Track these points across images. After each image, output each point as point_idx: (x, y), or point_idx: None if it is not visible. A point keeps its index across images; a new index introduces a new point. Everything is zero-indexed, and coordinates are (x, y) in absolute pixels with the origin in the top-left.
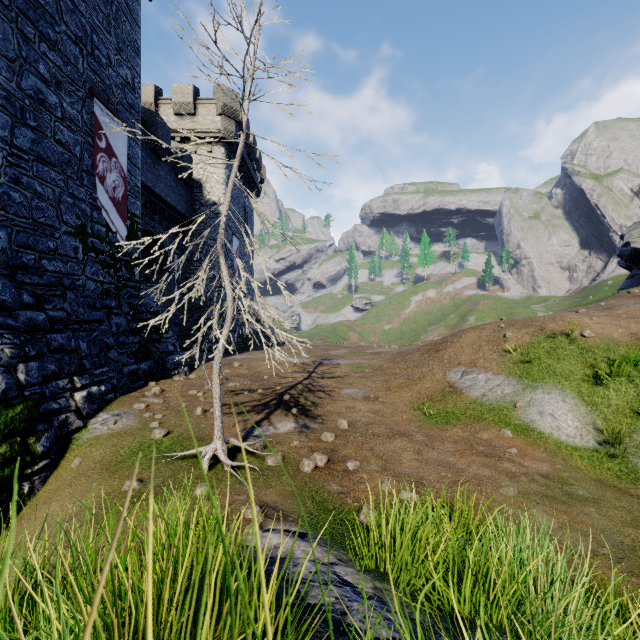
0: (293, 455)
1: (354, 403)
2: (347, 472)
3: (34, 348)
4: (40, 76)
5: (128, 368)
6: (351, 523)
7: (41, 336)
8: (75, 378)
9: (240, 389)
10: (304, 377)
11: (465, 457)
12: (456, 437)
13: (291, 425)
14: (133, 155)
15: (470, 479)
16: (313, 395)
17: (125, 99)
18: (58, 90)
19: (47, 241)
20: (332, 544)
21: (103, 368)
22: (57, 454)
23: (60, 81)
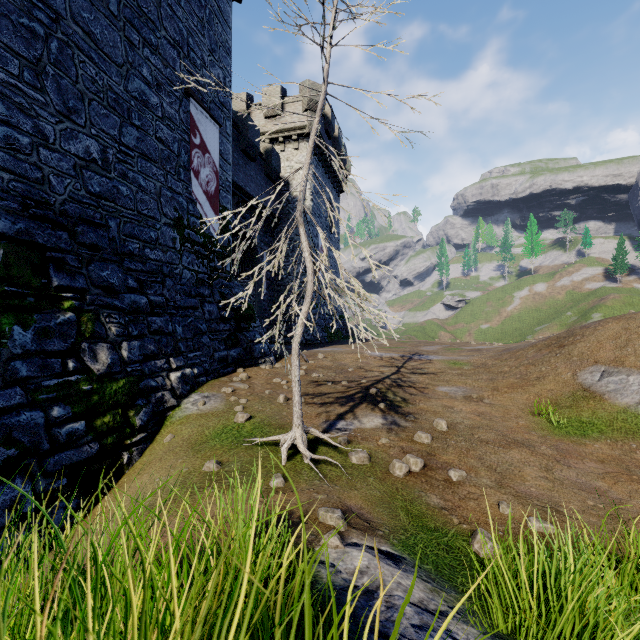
0: (381, 454)
1: (452, 402)
2: (449, 483)
3: (136, 328)
4: (144, 79)
5: (219, 354)
6: (461, 552)
7: (143, 318)
8: (171, 359)
9: (323, 380)
10: (392, 372)
11: (621, 483)
12: (601, 455)
13: (378, 421)
14: (224, 151)
15: (636, 516)
16: (403, 391)
17: (217, 98)
18: (159, 91)
19: (149, 232)
20: (438, 579)
21: (196, 352)
22: (153, 429)
23: (160, 83)
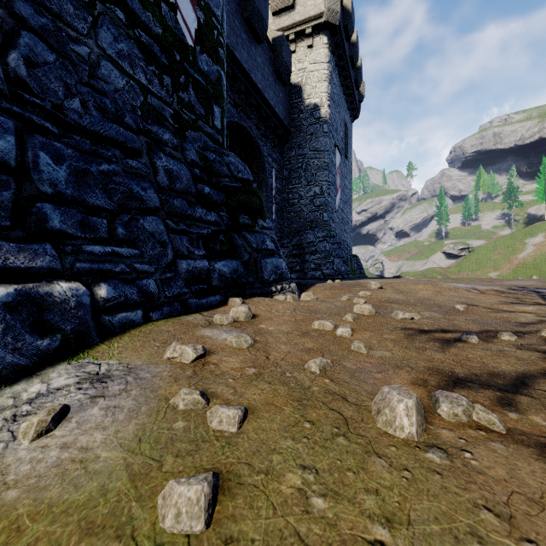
0: None
1: None
2: None
3: None
4: None
5: (188, 263)
6: None
7: None
8: None
9: (435, 328)
10: None
11: None
12: None
13: None
14: None
15: None
16: None
17: None
18: None
19: None
20: None
21: (121, 247)
22: None
23: None
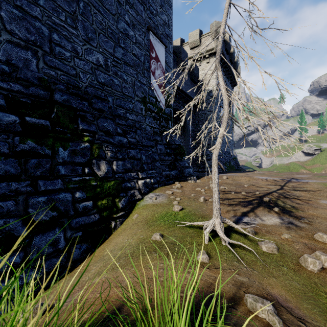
0: (287, 247)
1: None
2: None
3: (121, 155)
4: (126, 22)
5: (165, 173)
6: None
7: (125, 150)
8: (139, 173)
9: (228, 190)
10: (277, 188)
11: None
12: None
13: (276, 220)
14: (168, 61)
15: None
16: (290, 201)
17: (164, 32)
18: (133, 28)
19: (129, 104)
20: None
21: (153, 170)
22: (128, 210)
23: (134, 24)
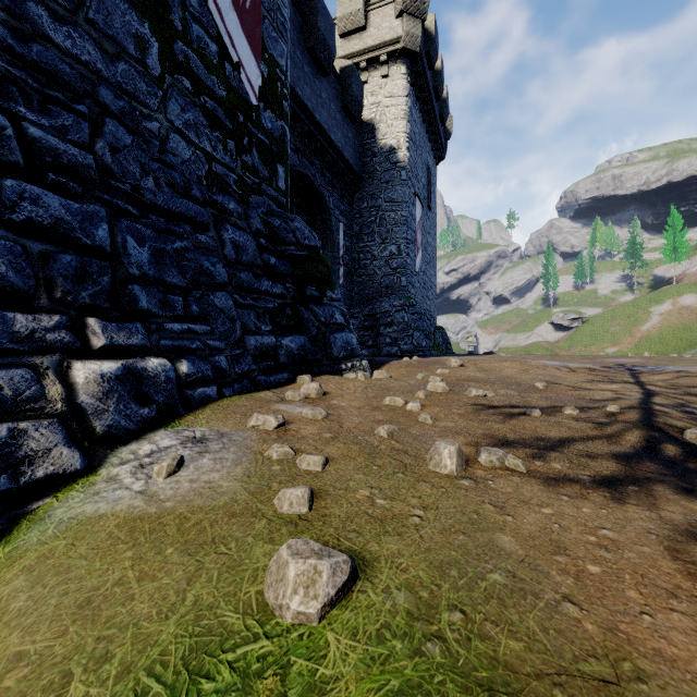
0: None
1: None
2: None
3: None
4: None
5: (256, 339)
6: None
7: None
8: (91, 321)
9: (505, 404)
10: (637, 391)
11: None
12: None
13: None
14: None
15: None
16: None
17: None
18: None
19: None
20: None
21: (195, 324)
22: None
23: None
